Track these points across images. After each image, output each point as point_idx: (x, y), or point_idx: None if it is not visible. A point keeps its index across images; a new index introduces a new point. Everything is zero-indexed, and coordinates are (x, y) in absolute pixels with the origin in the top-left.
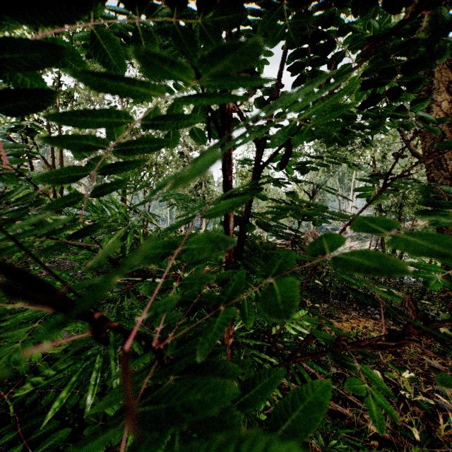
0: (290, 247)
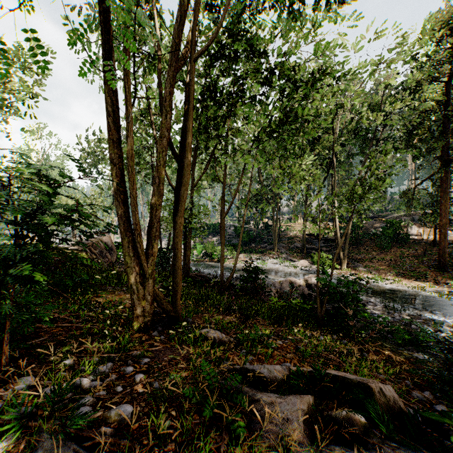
0: (81, 252)
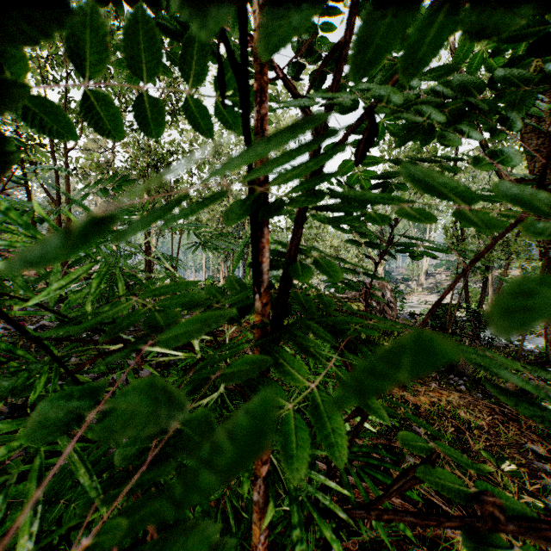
0: (353, 301)
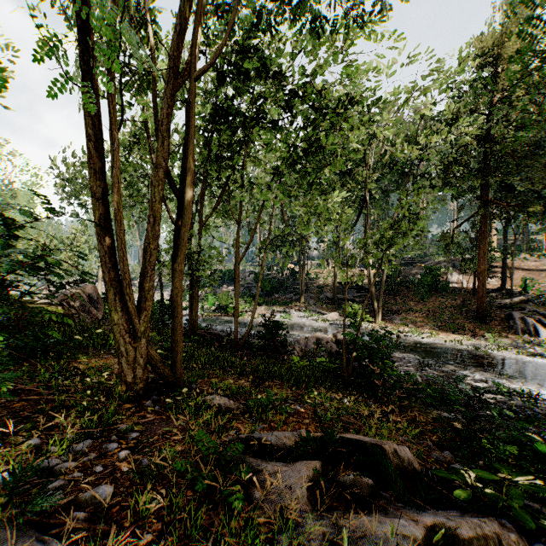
0: (56, 306)
